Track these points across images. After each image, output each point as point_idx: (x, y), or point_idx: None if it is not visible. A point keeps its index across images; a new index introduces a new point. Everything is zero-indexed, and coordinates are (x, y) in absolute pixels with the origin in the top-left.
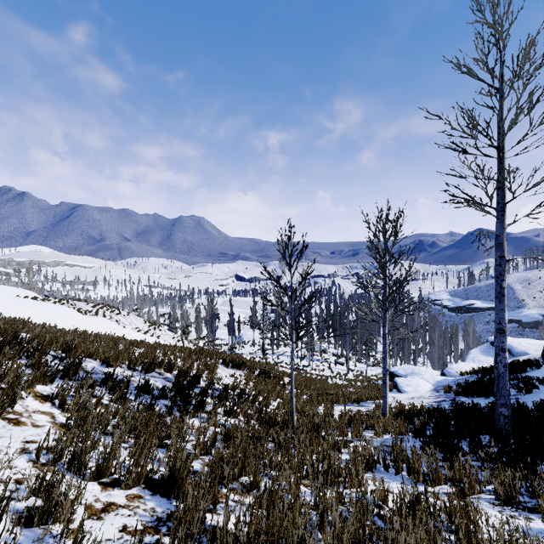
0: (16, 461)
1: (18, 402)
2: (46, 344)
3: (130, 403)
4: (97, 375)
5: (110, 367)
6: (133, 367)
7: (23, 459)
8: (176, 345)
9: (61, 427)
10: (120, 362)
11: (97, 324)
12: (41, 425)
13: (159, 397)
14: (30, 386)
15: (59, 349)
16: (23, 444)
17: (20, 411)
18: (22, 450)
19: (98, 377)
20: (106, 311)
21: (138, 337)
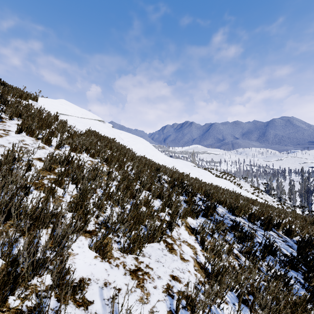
0: (158, 306)
1: (175, 228)
2: (196, 189)
3: (261, 266)
4: (225, 219)
5: (234, 216)
6: (251, 220)
7: (165, 304)
8: (282, 209)
9: (200, 268)
10: (242, 214)
11: (222, 183)
12: (186, 259)
13: (287, 265)
14: (183, 217)
15: (202, 194)
16: (169, 279)
17: (175, 237)
18: (167, 287)
19: (226, 222)
20: (227, 176)
21: (249, 196)
